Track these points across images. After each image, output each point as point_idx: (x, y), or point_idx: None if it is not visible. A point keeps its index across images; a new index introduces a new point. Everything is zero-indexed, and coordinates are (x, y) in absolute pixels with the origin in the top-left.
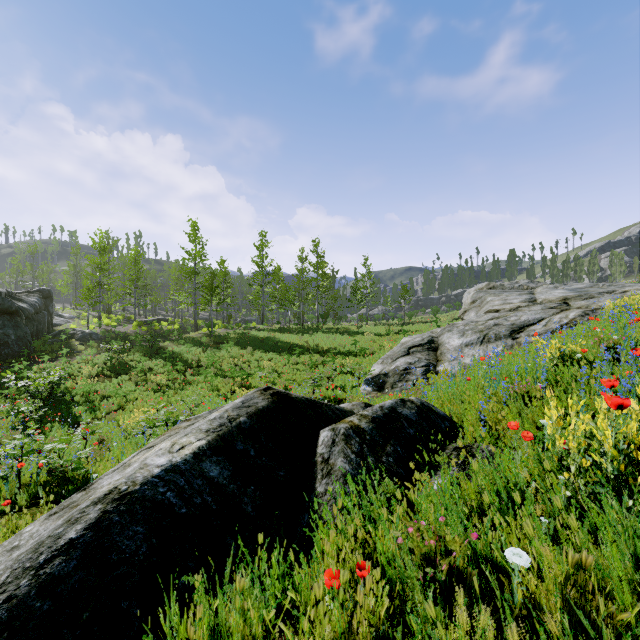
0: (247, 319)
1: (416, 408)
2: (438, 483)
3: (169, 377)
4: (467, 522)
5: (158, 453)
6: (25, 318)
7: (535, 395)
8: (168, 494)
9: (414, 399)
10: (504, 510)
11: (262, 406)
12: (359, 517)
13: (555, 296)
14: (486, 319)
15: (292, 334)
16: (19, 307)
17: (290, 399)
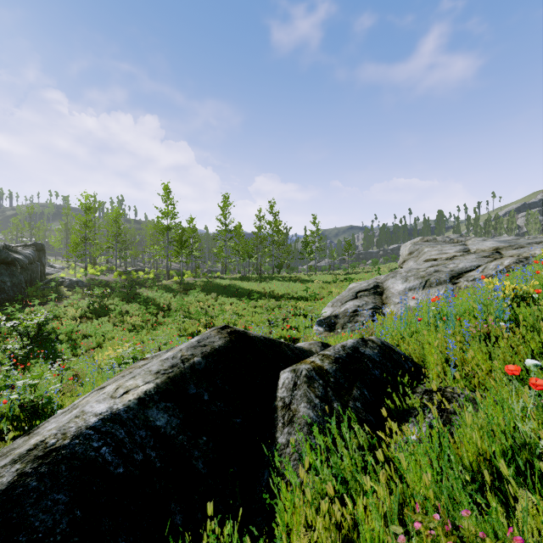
0: (212, 270)
1: (378, 348)
2: (414, 433)
3: (142, 319)
4: (478, 499)
5: (99, 398)
6: (20, 267)
7: (498, 335)
8: (103, 450)
9: (374, 338)
10: (519, 480)
11: (218, 345)
12: (330, 480)
13: (487, 246)
14: (426, 266)
15: (251, 282)
16: (15, 258)
17: (248, 338)
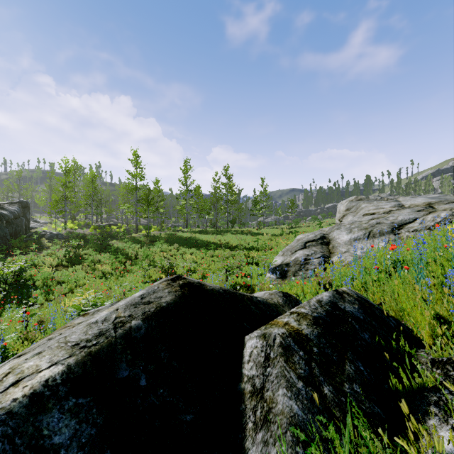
0: (176, 225)
1: (357, 302)
2: (450, 439)
3: (112, 267)
4: None
5: None
6: (5, 222)
7: None
8: None
9: (347, 290)
10: None
11: (166, 302)
12: None
13: (420, 202)
14: (367, 219)
15: (208, 235)
16: (1, 213)
17: (204, 291)
